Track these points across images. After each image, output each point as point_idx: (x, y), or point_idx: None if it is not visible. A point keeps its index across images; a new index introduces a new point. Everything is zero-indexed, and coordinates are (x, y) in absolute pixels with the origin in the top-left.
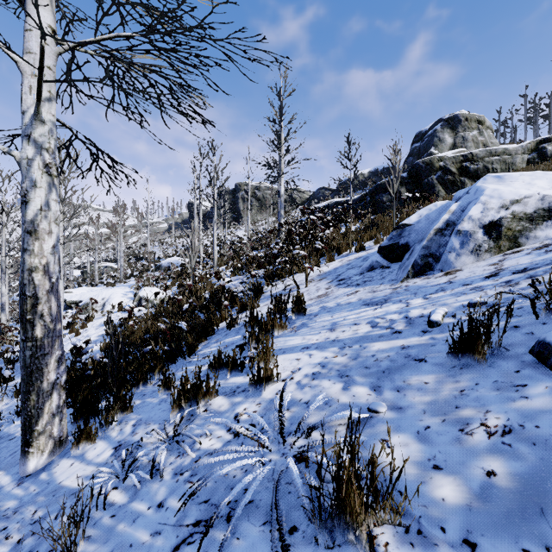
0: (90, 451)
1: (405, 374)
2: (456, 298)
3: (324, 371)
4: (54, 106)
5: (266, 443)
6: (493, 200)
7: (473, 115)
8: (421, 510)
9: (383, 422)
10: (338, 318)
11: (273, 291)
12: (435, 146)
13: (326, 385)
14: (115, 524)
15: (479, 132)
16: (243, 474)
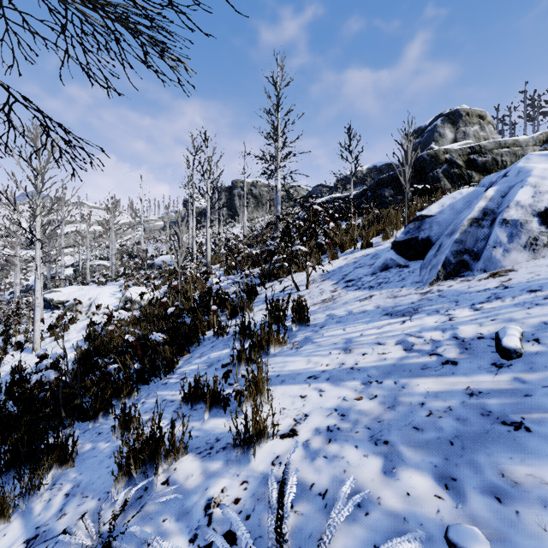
0: None
1: (498, 456)
2: (527, 311)
3: (345, 426)
4: None
5: None
6: (547, 182)
7: (474, 109)
8: None
9: None
10: (353, 333)
11: (269, 292)
12: (435, 141)
13: (352, 457)
14: None
15: (480, 127)
16: None
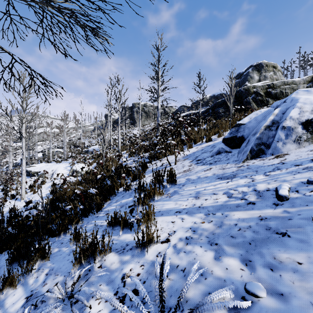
0: (9, 297)
1: (273, 249)
2: (293, 176)
3: (195, 236)
4: None
5: None
6: (307, 105)
7: (270, 63)
8: None
9: (267, 312)
10: (200, 188)
11: (154, 166)
12: (248, 81)
13: (199, 252)
14: None
15: (274, 73)
16: None
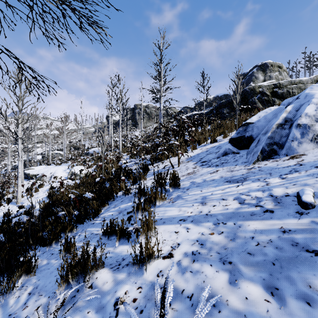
0: None
1: (305, 273)
2: (316, 179)
3: (204, 251)
4: None
5: None
6: None
7: (275, 63)
8: None
9: None
10: (207, 193)
11: (156, 169)
12: (253, 81)
13: (208, 272)
14: None
15: (279, 73)
16: None
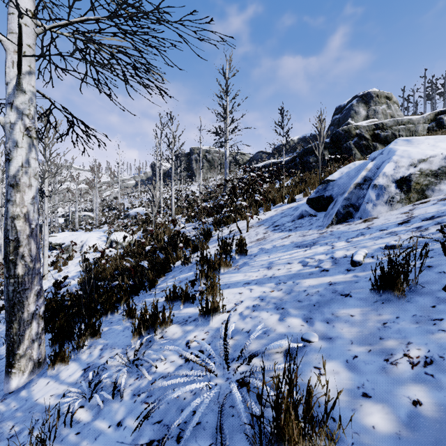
0: (63, 372)
1: (333, 308)
2: (374, 242)
3: (263, 304)
4: (34, 79)
5: (213, 368)
6: (404, 159)
7: (382, 92)
8: (353, 437)
9: (315, 350)
10: (274, 258)
11: (220, 235)
12: (351, 117)
13: (264, 316)
14: (79, 441)
15: (387, 106)
16: (192, 397)
